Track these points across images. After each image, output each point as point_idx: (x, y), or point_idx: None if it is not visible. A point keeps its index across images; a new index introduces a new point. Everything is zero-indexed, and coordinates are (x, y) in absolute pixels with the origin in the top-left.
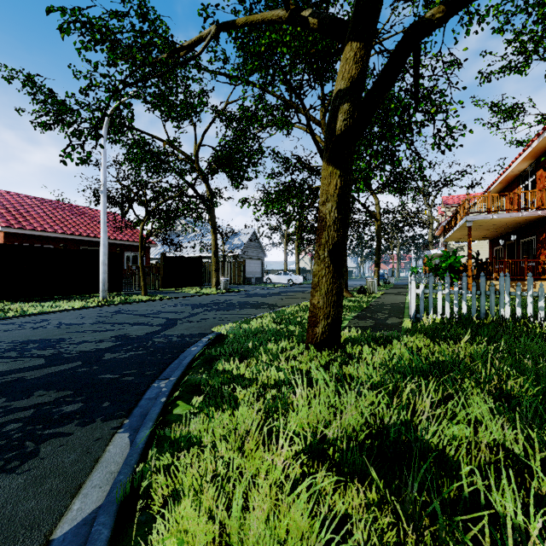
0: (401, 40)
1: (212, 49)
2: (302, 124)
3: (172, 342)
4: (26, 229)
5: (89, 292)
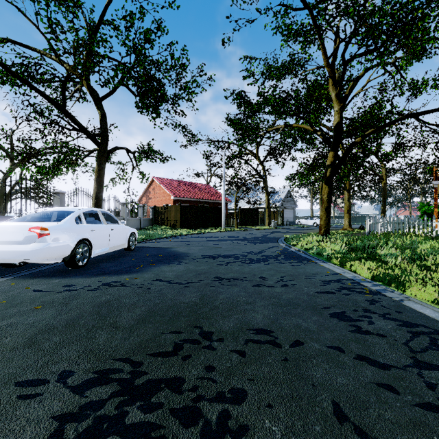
0: (348, 147)
1: None
2: None
3: (273, 238)
4: (181, 197)
5: (211, 226)
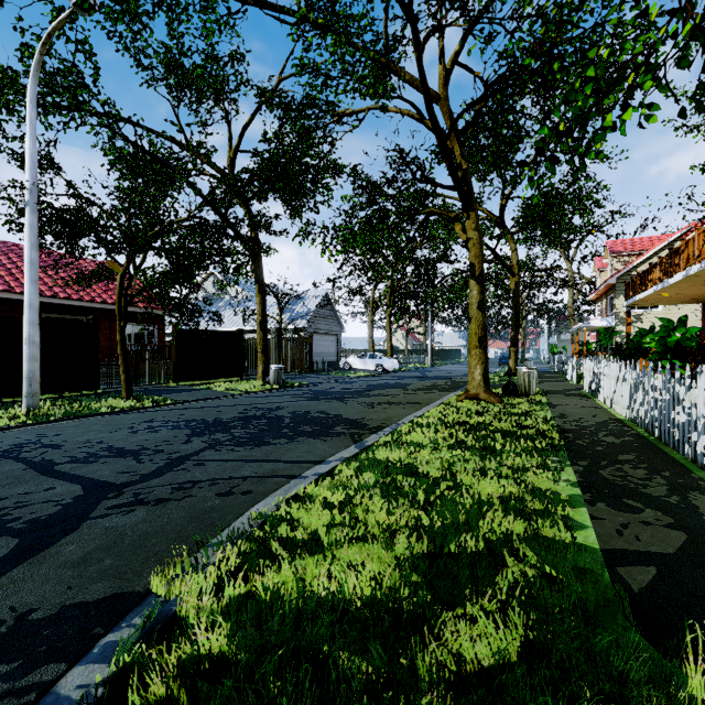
0: None
1: None
2: (406, 100)
3: None
4: None
5: None
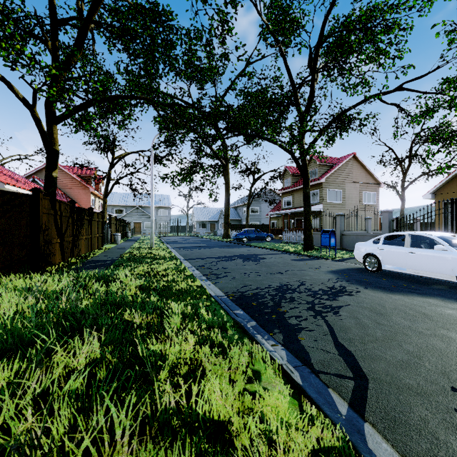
0: None
1: None
2: None
3: None
4: None
5: None
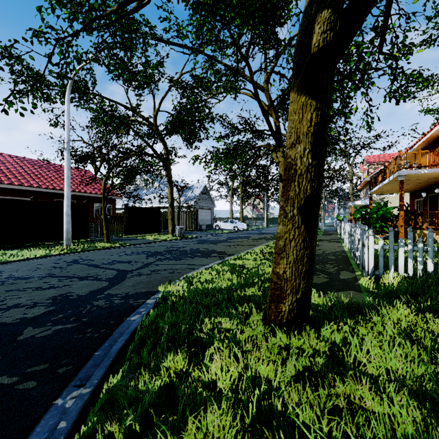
0: None
1: (166, 17)
2: (247, 89)
3: (113, 307)
4: (4, 183)
5: (57, 239)
